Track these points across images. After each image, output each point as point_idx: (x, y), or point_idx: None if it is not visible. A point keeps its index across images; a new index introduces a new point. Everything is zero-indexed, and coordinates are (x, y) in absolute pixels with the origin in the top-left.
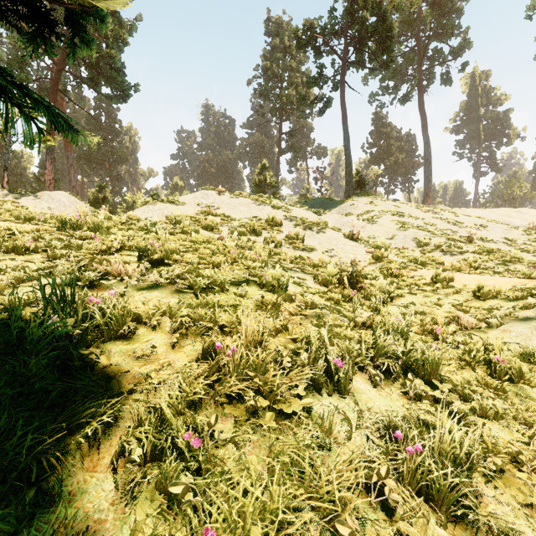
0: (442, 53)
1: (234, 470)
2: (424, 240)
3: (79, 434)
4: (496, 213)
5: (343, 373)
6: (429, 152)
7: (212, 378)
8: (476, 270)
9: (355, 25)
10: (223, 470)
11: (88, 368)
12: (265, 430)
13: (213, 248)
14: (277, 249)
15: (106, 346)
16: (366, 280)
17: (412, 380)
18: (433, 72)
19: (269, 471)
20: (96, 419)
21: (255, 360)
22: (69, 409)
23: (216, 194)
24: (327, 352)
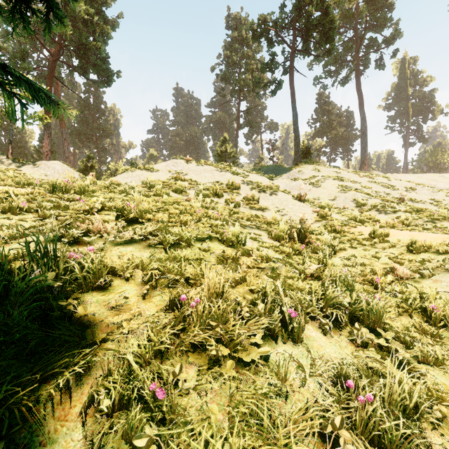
0: (376, 41)
1: (197, 419)
2: (362, 201)
3: (53, 383)
4: (423, 178)
5: (296, 322)
6: (365, 126)
7: (177, 327)
8: (408, 226)
9: (302, 19)
10: (186, 420)
11: (66, 317)
12: (225, 377)
13: (181, 208)
14: (236, 209)
15: (84, 297)
16: (313, 236)
17: (359, 329)
18: (368, 58)
19: (229, 421)
20: (69, 368)
21: (216, 310)
22: (46, 358)
23: (184, 163)
24: (282, 302)
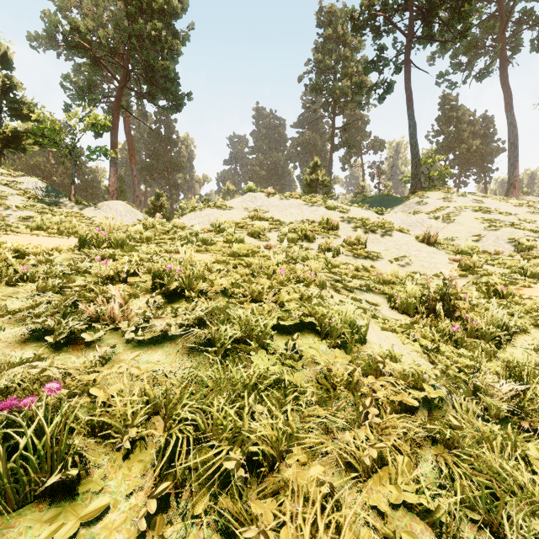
0: (533, 13)
1: None
2: (526, 243)
3: None
4: None
5: None
6: (515, 133)
7: None
8: None
9: None
10: None
11: None
12: None
13: (254, 267)
14: (334, 257)
15: None
16: (461, 304)
17: None
18: (520, 38)
19: None
20: None
21: None
22: None
23: (265, 197)
24: None
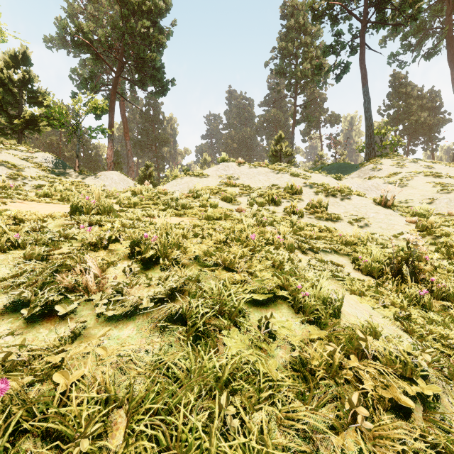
0: None
1: None
2: None
3: None
4: None
5: None
6: None
7: None
8: None
9: None
10: None
11: None
12: None
13: (227, 232)
14: (298, 219)
15: None
16: (423, 265)
17: None
18: None
19: None
20: None
21: None
22: None
23: (236, 166)
24: None
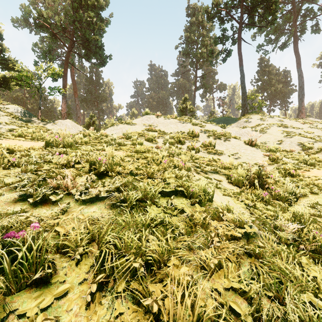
0: (312, 10)
1: None
2: (308, 145)
3: None
4: None
5: None
6: (302, 81)
7: None
8: None
9: None
10: None
11: None
12: None
13: (149, 159)
14: (196, 153)
15: (5, 308)
16: (269, 180)
17: None
18: (305, 25)
19: None
20: None
21: None
22: None
23: (155, 117)
24: None
